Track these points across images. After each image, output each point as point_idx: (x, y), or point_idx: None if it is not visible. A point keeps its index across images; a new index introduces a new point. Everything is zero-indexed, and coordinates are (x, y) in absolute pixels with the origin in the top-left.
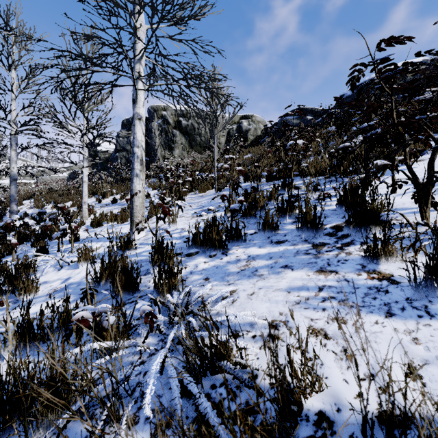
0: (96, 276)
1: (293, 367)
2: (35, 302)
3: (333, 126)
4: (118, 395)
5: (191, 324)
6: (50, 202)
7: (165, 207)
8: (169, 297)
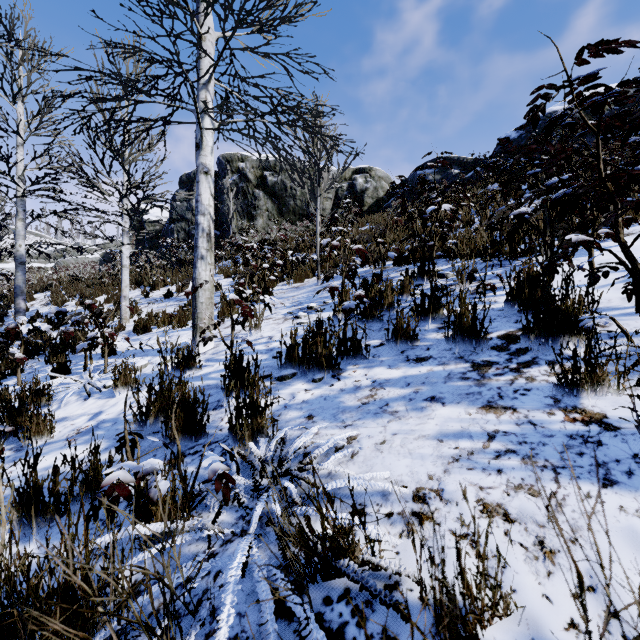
0: (140, 411)
1: (463, 578)
2: (48, 451)
3: (495, 184)
4: (173, 616)
5: (290, 494)
6: (74, 296)
7: (246, 306)
8: (253, 447)
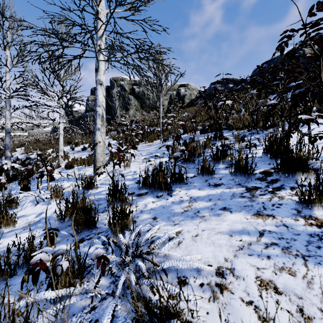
0: (61, 213)
1: None
2: (11, 235)
3: (254, 90)
4: None
5: (141, 270)
6: (36, 149)
7: (120, 155)
8: (121, 237)
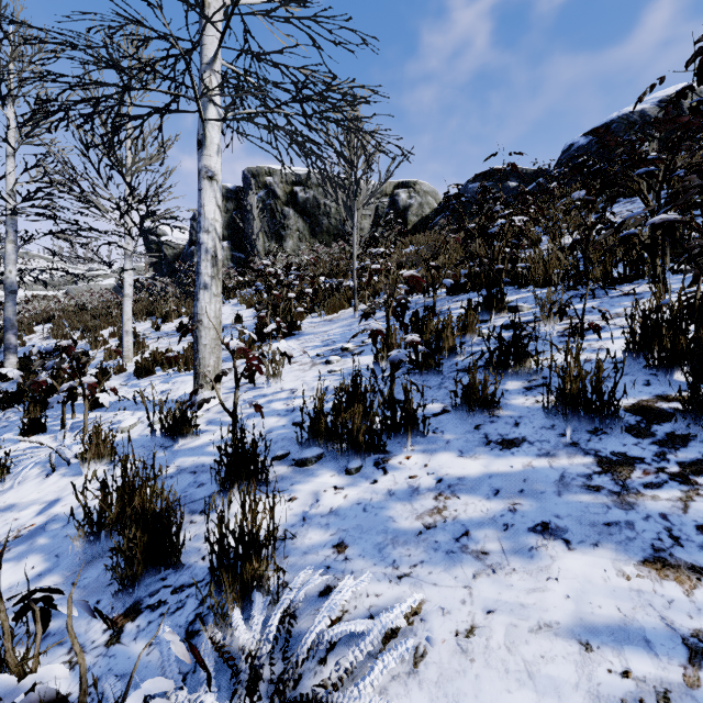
0: (89, 519)
1: None
2: None
3: (582, 191)
4: None
5: None
6: (77, 328)
7: (253, 356)
8: (238, 627)
